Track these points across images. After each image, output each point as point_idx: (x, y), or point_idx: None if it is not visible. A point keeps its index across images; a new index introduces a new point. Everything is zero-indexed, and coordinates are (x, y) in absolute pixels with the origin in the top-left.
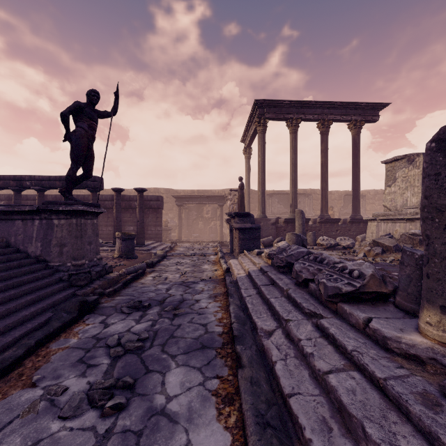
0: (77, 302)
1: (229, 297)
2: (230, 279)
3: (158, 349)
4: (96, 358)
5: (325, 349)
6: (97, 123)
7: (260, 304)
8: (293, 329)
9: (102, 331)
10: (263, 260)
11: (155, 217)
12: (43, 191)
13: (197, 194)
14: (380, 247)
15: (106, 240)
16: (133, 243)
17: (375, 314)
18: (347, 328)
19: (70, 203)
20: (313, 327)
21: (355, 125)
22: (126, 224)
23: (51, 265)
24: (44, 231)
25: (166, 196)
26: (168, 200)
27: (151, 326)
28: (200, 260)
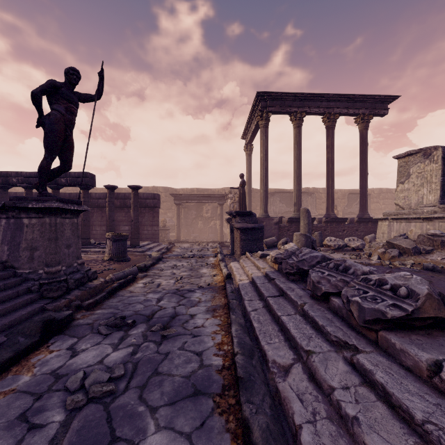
0: (39, 322)
1: (231, 313)
2: (231, 288)
3: (135, 394)
4: (46, 412)
5: (374, 410)
6: (77, 107)
7: (269, 322)
8: (320, 369)
9: (67, 362)
10: (267, 265)
11: (151, 216)
12: (31, 188)
13: (197, 192)
14: (396, 249)
15: (100, 240)
16: (125, 244)
17: (442, 354)
18: (400, 373)
19: (42, 199)
20: (347, 365)
21: (363, 119)
22: (121, 224)
23: (20, 273)
24: (12, 231)
25: (164, 194)
26: (167, 199)
27: (131, 354)
28: (198, 263)
